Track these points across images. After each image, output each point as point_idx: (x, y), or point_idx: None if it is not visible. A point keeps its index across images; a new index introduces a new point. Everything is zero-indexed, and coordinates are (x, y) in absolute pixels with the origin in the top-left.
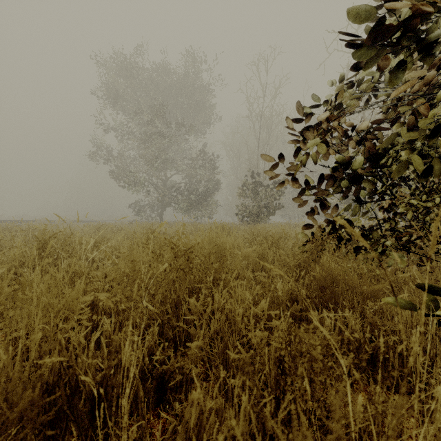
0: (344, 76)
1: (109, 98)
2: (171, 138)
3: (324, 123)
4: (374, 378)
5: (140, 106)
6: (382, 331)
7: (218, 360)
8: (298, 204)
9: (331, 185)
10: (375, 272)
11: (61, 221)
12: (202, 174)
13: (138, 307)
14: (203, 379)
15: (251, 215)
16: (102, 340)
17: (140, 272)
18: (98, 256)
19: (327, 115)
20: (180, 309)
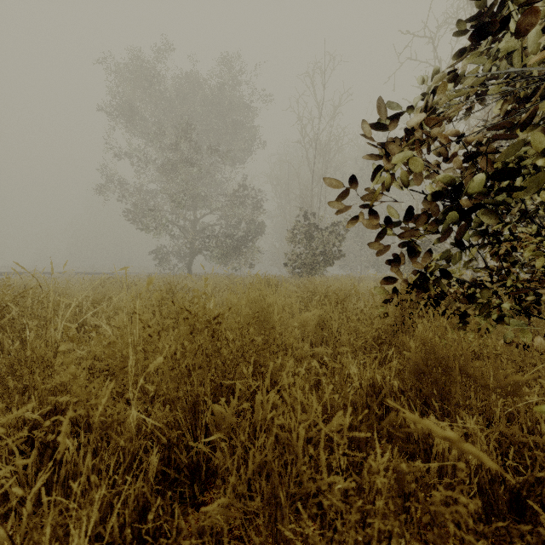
0: (437, 71)
1: (121, 115)
2: (202, 167)
3: (416, 131)
4: (521, 534)
5: (162, 126)
6: (538, 459)
7: (262, 518)
8: (376, 249)
9: (424, 222)
10: (495, 349)
11: (60, 273)
12: (242, 214)
13: (123, 423)
14: (236, 539)
15: (303, 265)
16: (43, 498)
17: (126, 362)
18: (94, 322)
19: (422, 117)
20: (199, 416)
